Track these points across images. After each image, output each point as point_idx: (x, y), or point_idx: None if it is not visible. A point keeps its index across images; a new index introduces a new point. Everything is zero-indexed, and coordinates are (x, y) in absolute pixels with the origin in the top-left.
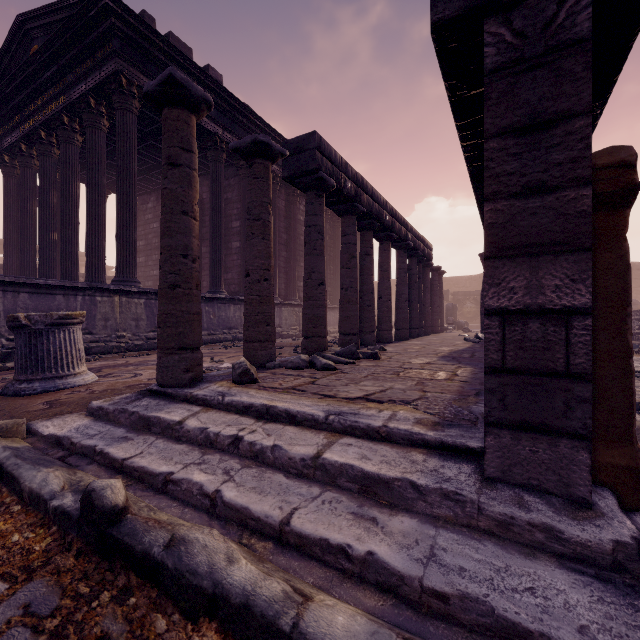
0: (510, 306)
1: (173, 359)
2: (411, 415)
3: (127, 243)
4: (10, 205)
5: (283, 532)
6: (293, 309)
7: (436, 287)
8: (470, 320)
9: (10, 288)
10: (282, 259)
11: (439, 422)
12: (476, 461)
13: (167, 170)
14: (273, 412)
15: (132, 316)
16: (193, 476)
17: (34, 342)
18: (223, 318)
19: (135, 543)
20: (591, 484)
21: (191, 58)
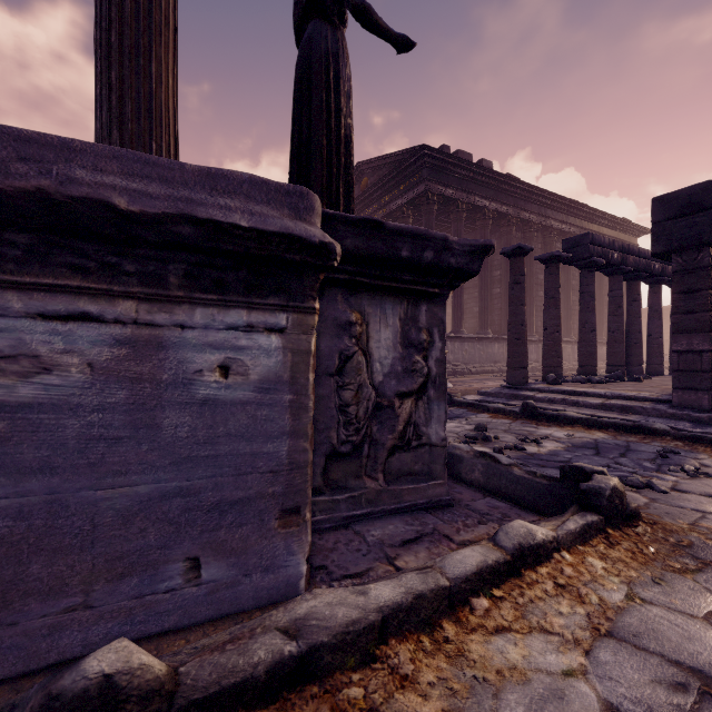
0: (681, 350)
1: (517, 372)
2: (647, 393)
3: None
4: None
5: (592, 417)
6: None
7: None
8: None
9: None
10: (538, 298)
11: (661, 395)
12: (671, 404)
13: (513, 286)
14: (577, 393)
15: None
16: (551, 407)
17: None
18: (490, 354)
19: (547, 413)
20: (708, 405)
21: (471, 161)
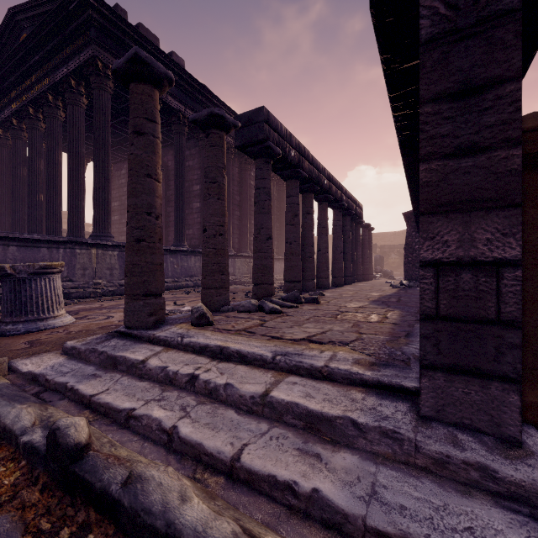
0: (444, 258)
1: (138, 304)
2: (350, 356)
3: (103, 203)
4: (3, 171)
5: (234, 468)
6: (245, 260)
7: (366, 241)
8: (394, 269)
9: (1, 242)
10: (236, 217)
11: (375, 362)
12: (411, 400)
13: (133, 138)
14: (226, 352)
15: (107, 266)
16: (153, 412)
17: (18, 289)
18: (185, 267)
19: (95, 480)
20: (521, 424)
21: (158, 45)
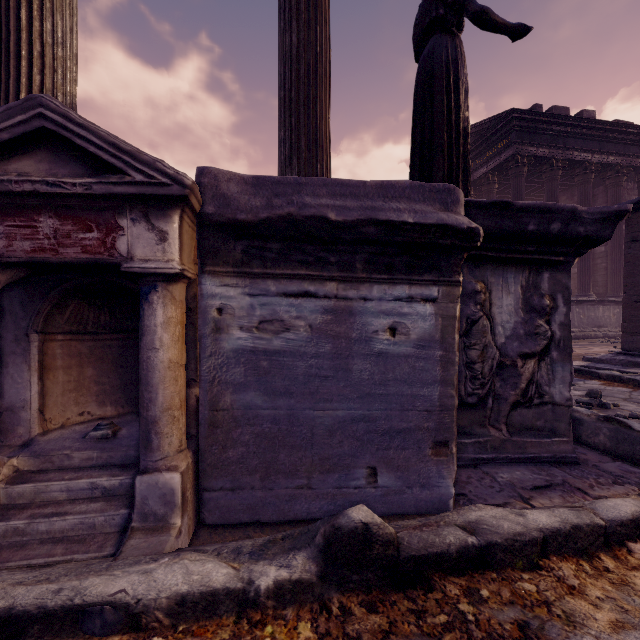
0: None
1: (636, 338)
2: None
3: None
4: None
5: None
6: None
7: None
8: None
9: None
10: None
11: None
12: None
13: (630, 244)
14: None
15: None
16: None
17: None
18: (592, 318)
19: None
20: None
21: (568, 115)
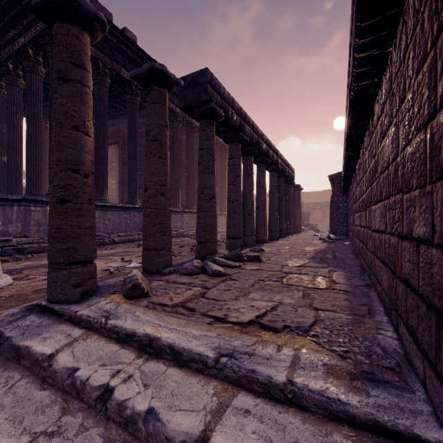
0: None
1: (62, 274)
2: (318, 358)
3: None
4: None
5: None
6: (192, 215)
7: (296, 199)
8: (317, 222)
9: None
10: (184, 178)
11: (356, 374)
12: None
13: (57, 84)
14: (156, 345)
15: None
16: None
17: None
18: (138, 223)
19: None
20: None
21: (111, 21)
